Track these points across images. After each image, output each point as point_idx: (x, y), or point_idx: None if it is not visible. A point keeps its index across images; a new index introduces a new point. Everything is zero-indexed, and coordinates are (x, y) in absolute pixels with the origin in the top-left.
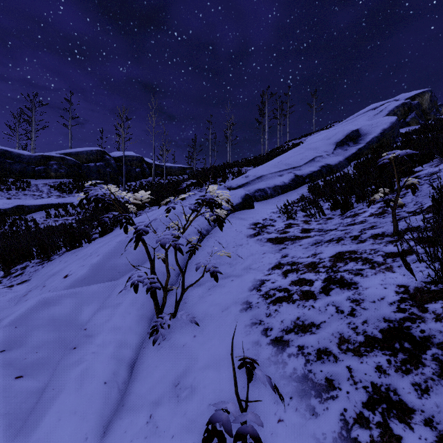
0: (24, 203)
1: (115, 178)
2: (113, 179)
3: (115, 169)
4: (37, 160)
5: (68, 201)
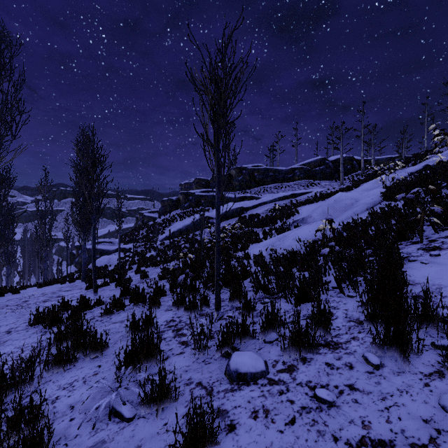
0: (294, 192)
1: (332, 175)
2: (331, 176)
3: (332, 169)
4: (288, 172)
5: (311, 191)
